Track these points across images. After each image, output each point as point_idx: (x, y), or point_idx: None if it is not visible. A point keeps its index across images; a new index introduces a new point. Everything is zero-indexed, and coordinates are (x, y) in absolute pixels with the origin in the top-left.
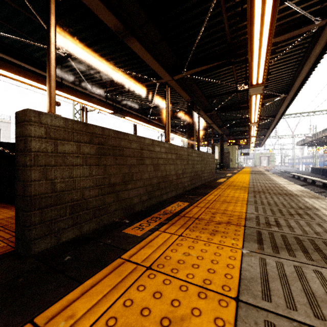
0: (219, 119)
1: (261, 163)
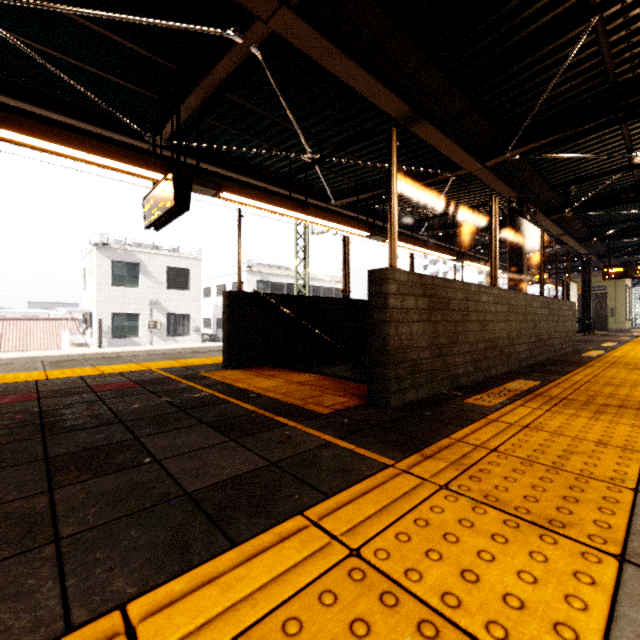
0: (582, 223)
1: None
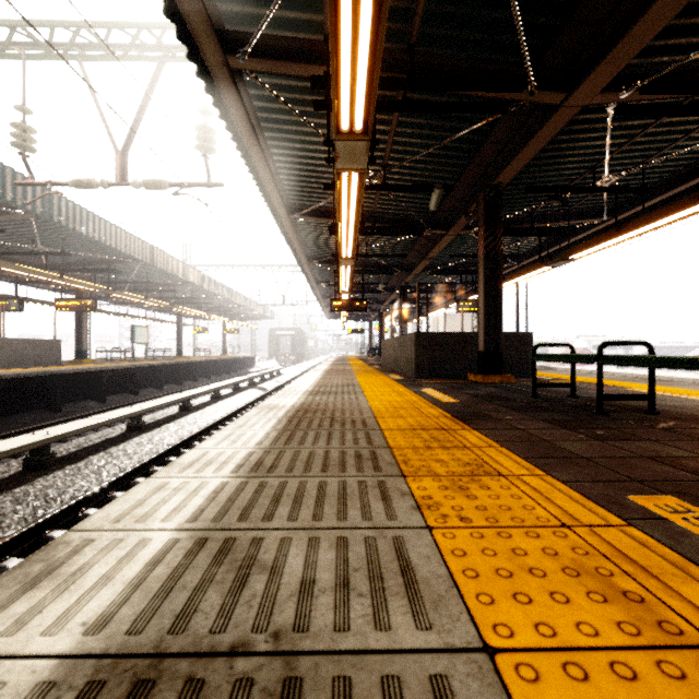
0: None
1: None
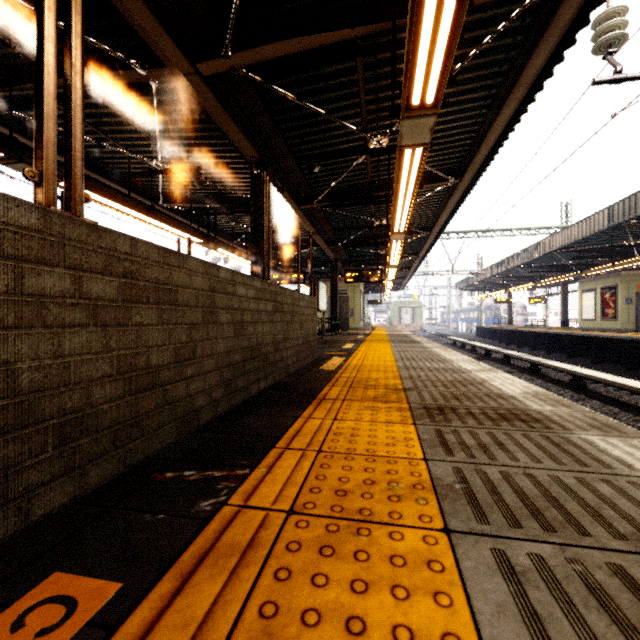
0: (329, 225)
1: (402, 320)
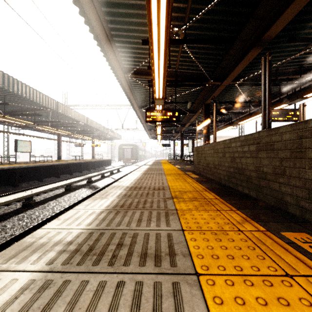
0: None
1: None
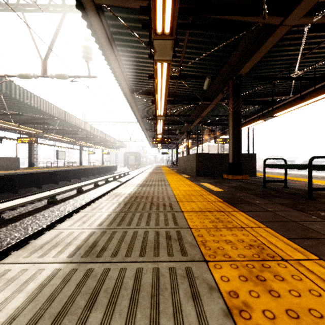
0: None
1: None
